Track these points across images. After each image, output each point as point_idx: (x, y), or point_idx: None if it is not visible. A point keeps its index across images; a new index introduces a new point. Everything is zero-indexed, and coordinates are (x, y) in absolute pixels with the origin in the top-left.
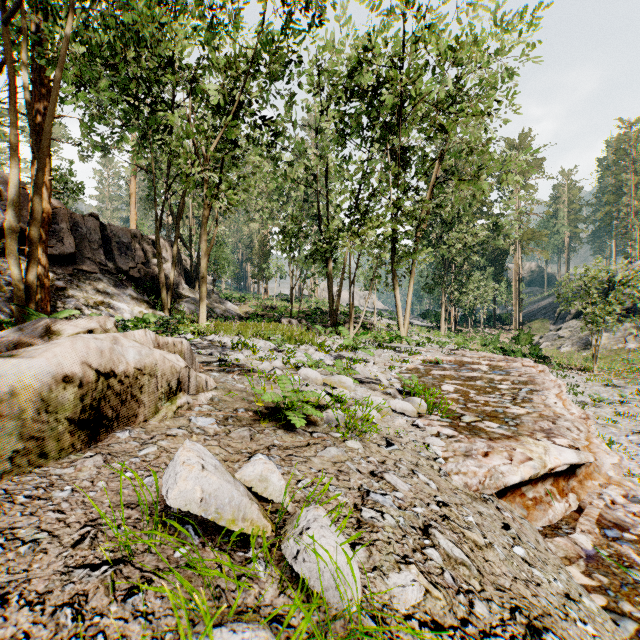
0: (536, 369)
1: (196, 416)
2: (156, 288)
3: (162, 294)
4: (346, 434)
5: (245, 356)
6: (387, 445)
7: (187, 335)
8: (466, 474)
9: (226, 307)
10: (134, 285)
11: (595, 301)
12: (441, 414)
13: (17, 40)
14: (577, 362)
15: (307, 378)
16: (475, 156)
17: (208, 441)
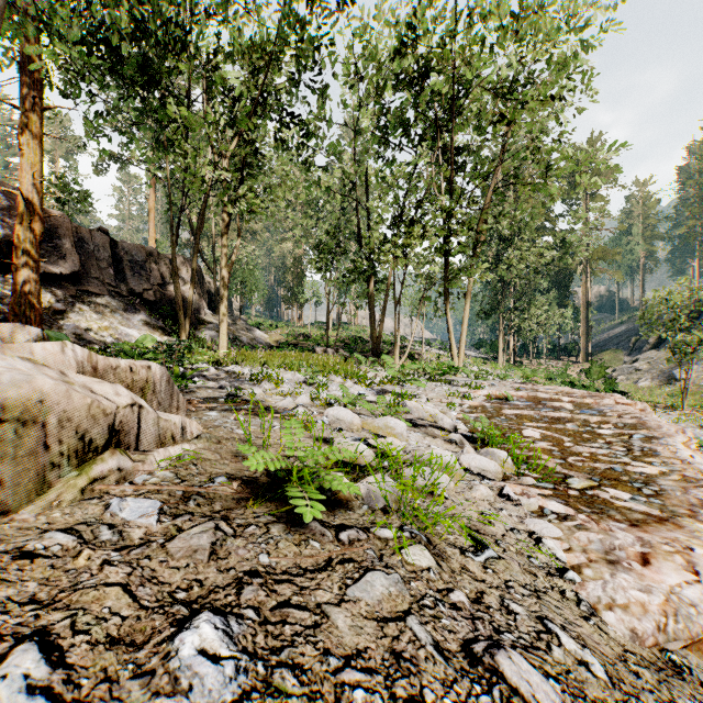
0: (634, 408)
1: (130, 494)
2: (174, 313)
3: (179, 319)
4: (404, 540)
5: (263, 390)
6: (475, 548)
7: (202, 365)
8: (627, 608)
9: (254, 335)
10: (148, 309)
11: (684, 327)
12: (535, 474)
13: (5, 20)
14: (661, 399)
15: (338, 421)
16: (544, 154)
17: (107, 569)
